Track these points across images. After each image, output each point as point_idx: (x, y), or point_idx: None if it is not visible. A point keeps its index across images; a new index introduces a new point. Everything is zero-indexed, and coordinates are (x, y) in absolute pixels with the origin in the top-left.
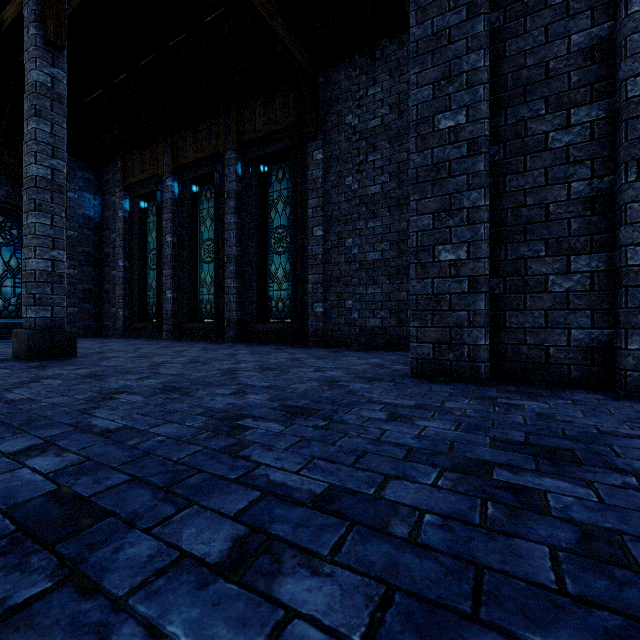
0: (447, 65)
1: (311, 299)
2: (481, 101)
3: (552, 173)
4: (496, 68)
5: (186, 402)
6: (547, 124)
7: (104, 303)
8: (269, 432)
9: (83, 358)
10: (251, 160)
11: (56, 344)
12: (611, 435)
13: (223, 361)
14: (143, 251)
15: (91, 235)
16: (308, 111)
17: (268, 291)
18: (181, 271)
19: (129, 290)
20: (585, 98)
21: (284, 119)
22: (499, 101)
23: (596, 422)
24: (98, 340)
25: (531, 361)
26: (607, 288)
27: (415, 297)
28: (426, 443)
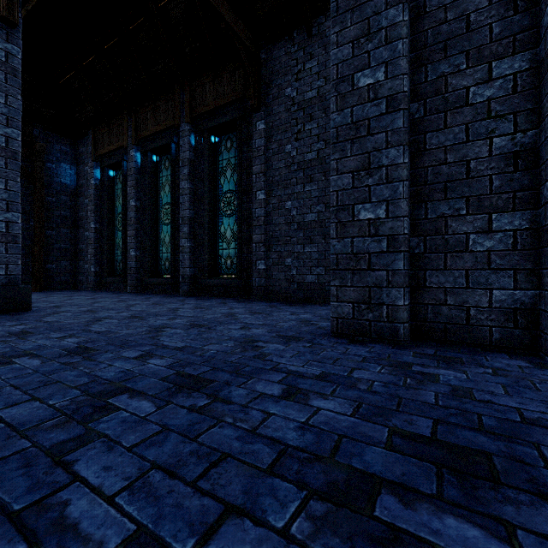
0: (366, 22)
1: (254, 257)
2: (400, 56)
3: (473, 129)
4: (416, 24)
5: (79, 369)
6: (468, 79)
7: (79, 260)
8: (132, 417)
9: (34, 313)
10: (203, 131)
11: (10, 299)
12: (538, 426)
13: (161, 316)
14: (112, 214)
15: (67, 200)
16: (251, 85)
17: (218, 250)
18: (143, 232)
19: (100, 249)
20: (507, 50)
21: (231, 93)
22: (419, 58)
23: (519, 403)
24: (69, 293)
25: (451, 322)
26: (531, 247)
27: (335, 256)
28: (308, 438)
